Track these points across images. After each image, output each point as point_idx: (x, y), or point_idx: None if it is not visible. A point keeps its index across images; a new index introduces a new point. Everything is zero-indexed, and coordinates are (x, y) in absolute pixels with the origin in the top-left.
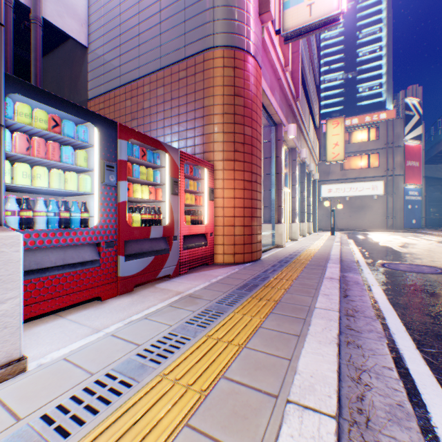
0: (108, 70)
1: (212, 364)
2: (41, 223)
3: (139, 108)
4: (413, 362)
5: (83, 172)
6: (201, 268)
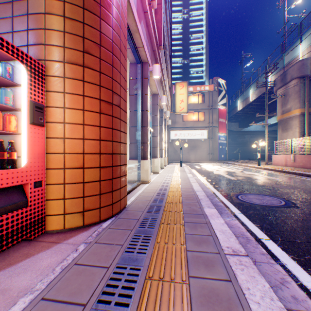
0: None
1: None
2: None
3: None
4: None
5: None
6: (7, 254)
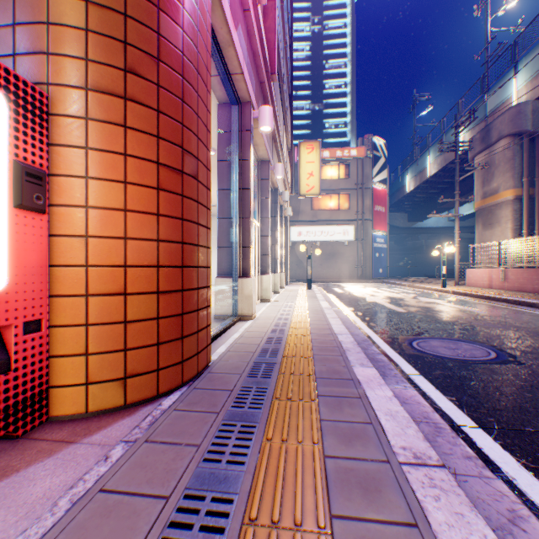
0: None
1: None
2: None
3: None
4: None
5: None
6: None
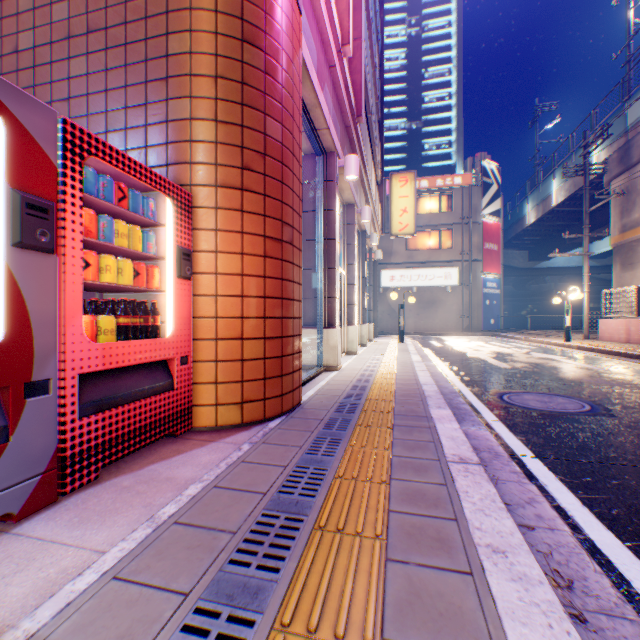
0: None
1: None
2: None
3: (7, 48)
4: None
5: None
6: (153, 449)
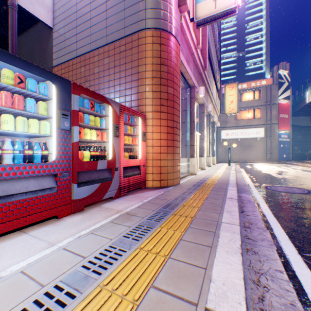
0: (68, 45)
1: (143, 275)
2: (8, 159)
3: (91, 73)
4: (297, 266)
5: (44, 119)
6: (136, 191)
